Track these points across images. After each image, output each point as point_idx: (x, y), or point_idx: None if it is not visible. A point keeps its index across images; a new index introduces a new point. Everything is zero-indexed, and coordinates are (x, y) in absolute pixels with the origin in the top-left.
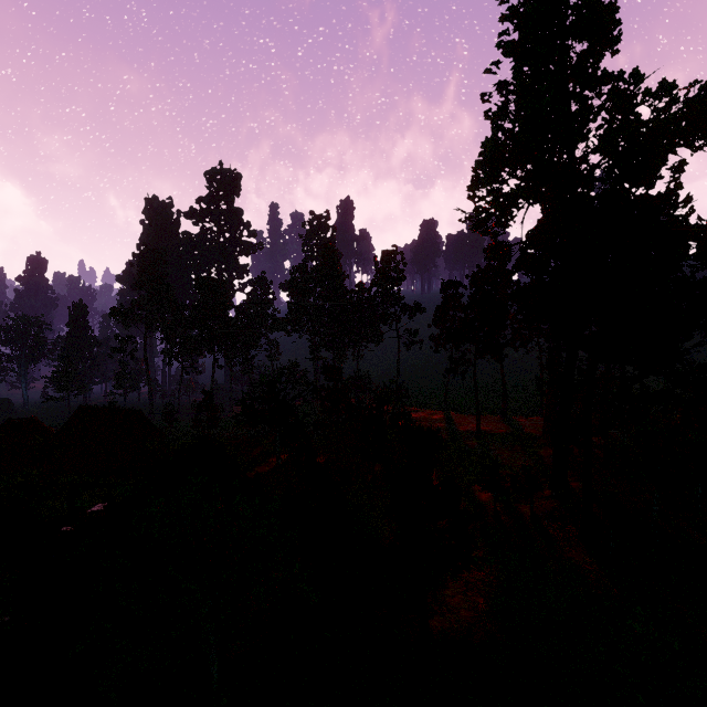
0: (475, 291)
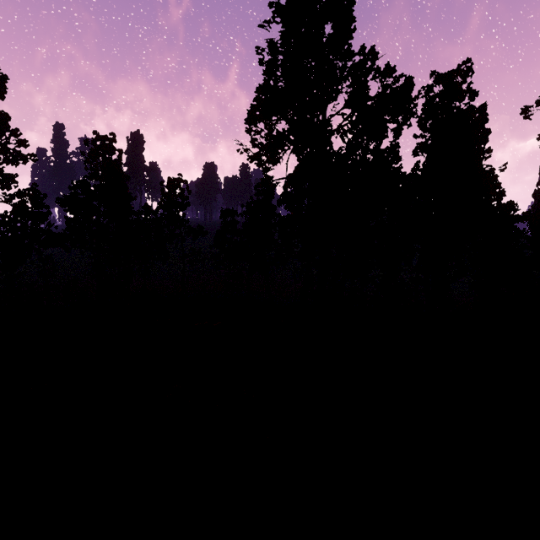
0: (249, 217)
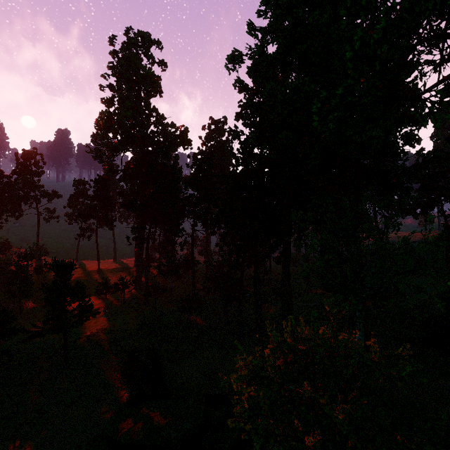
0: (97, 189)
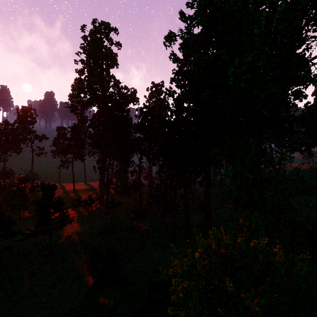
0: (72, 133)
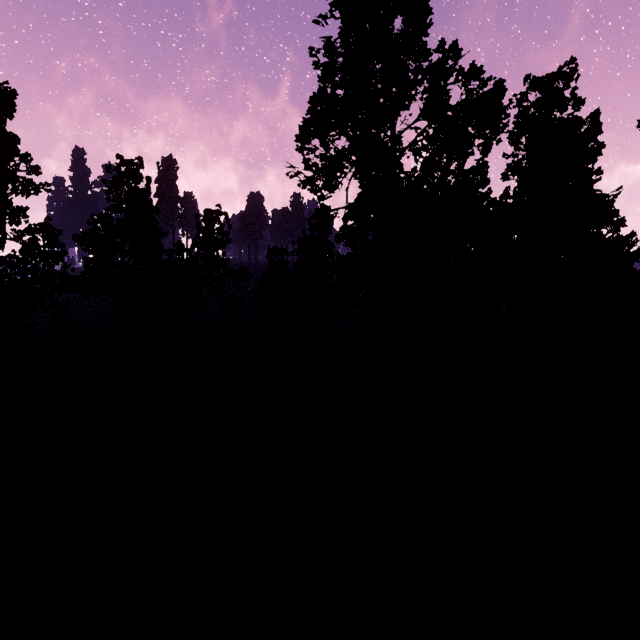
0: (301, 256)
